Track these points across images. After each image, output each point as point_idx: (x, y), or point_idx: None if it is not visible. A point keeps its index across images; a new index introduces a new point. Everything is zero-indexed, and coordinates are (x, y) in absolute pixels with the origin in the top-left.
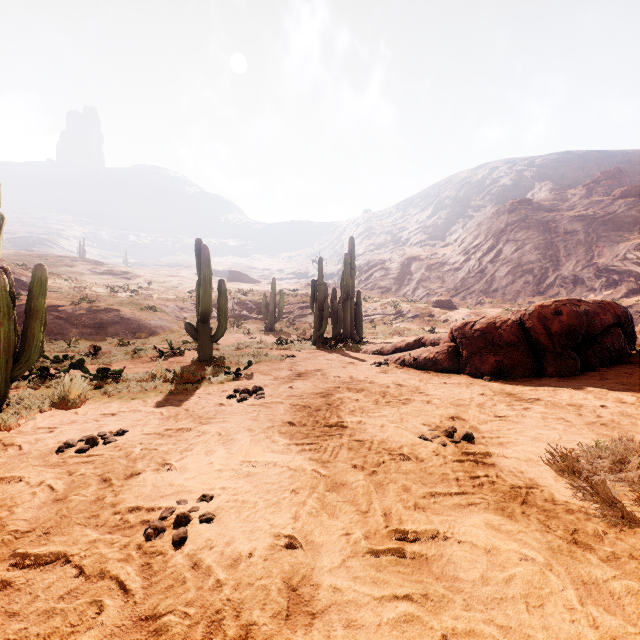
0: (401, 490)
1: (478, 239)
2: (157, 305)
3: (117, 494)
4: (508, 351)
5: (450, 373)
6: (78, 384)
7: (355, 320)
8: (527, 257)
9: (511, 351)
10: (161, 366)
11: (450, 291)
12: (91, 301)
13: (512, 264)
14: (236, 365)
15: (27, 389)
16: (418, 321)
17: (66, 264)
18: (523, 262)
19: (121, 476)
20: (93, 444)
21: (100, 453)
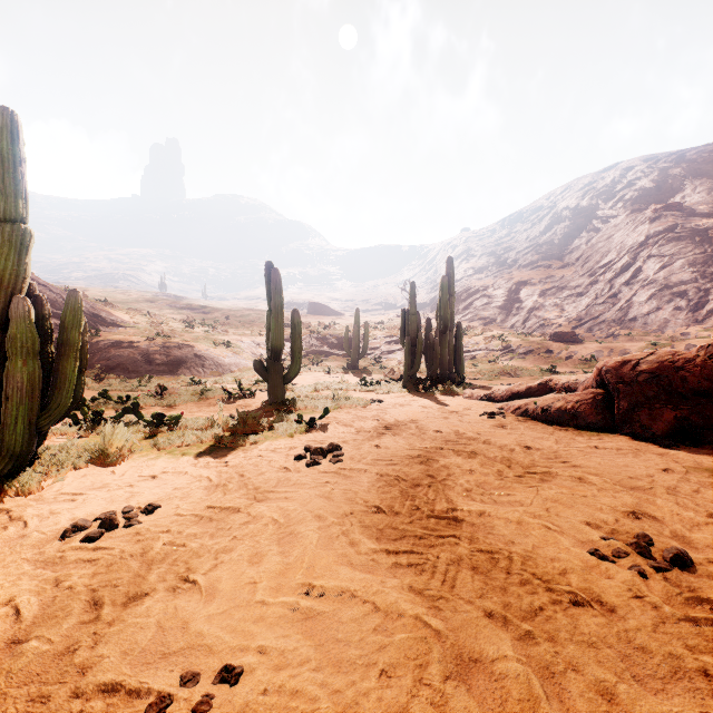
0: (596, 696)
1: (608, 256)
2: (232, 341)
3: (98, 642)
4: (697, 403)
5: (599, 431)
6: (120, 435)
7: (454, 357)
8: (678, 276)
9: (703, 403)
10: (227, 410)
11: (571, 321)
12: (166, 337)
13: (656, 286)
14: (311, 411)
15: (77, 436)
16: (532, 358)
17: (147, 299)
18: (672, 283)
19: (120, 597)
20: (110, 527)
21: (110, 546)
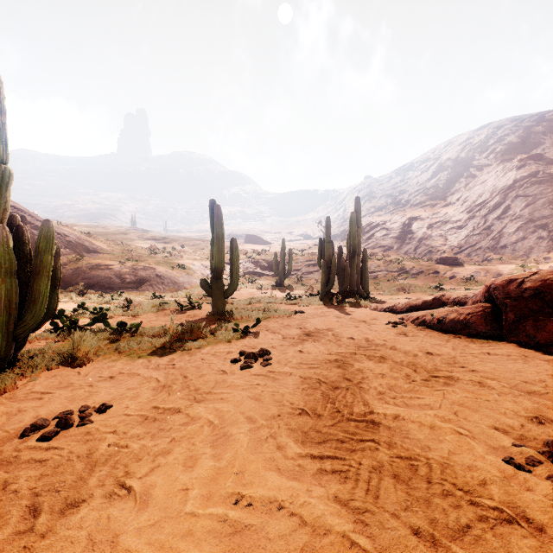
0: None
1: (482, 197)
2: (186, 264)
3: None
4: None
5: (488, 339)
6: (87, 341)
7: (361, 276)
8: (540, 212)
9: None
10: (179, 319)
11: (453, 248)
12: (134, 261)
13: (522, 220)
14: (246, 321)
15: (56, 340)
16: (422, 277)
17: (121, 232)
18: (535, 217)
19: (59, 502)
20: (65, 426)
21: (60, 446)
